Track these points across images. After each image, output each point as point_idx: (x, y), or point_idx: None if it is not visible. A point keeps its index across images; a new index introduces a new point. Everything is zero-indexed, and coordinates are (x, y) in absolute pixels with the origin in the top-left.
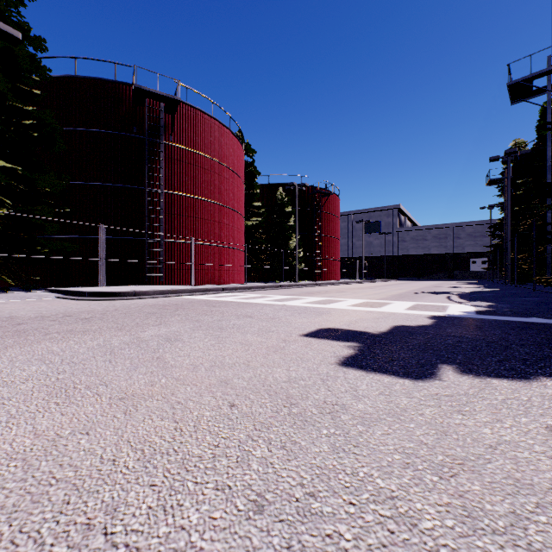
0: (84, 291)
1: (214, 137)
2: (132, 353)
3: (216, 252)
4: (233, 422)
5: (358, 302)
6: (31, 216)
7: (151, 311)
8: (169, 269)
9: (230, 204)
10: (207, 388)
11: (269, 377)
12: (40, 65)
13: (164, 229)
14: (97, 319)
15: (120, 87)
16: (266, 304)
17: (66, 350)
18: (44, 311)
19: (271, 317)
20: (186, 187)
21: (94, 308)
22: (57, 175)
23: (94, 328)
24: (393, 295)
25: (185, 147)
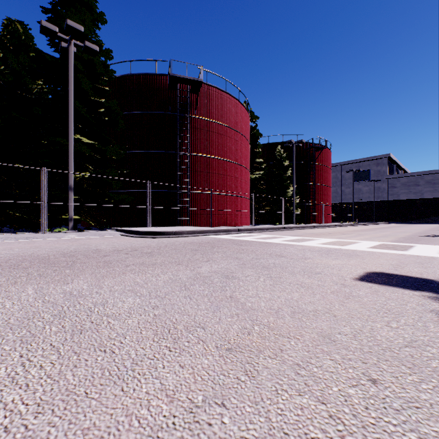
0: (139, 231)
1: (227, 108)
2: (203, 289)
3: (229, 200)
4: (404, 416)
5: (374, 244)
6: (103, 177)
7: (193, 248)
8: (194, 214)
9: (239, 161)
10: (314, 345)
11: (377, 335)
12: (109, 69)
13: (190, 183)
14: (157, 254)
15: (159, 78)
16: (286, 244)
17: (148, 282)
18: (117, 246)
19: (303, 257)
20: (206, 149)
21: (149, 244)
22: (119, 147)
23: (158, 261)
24: (404, 238)
25: (206, 118)
